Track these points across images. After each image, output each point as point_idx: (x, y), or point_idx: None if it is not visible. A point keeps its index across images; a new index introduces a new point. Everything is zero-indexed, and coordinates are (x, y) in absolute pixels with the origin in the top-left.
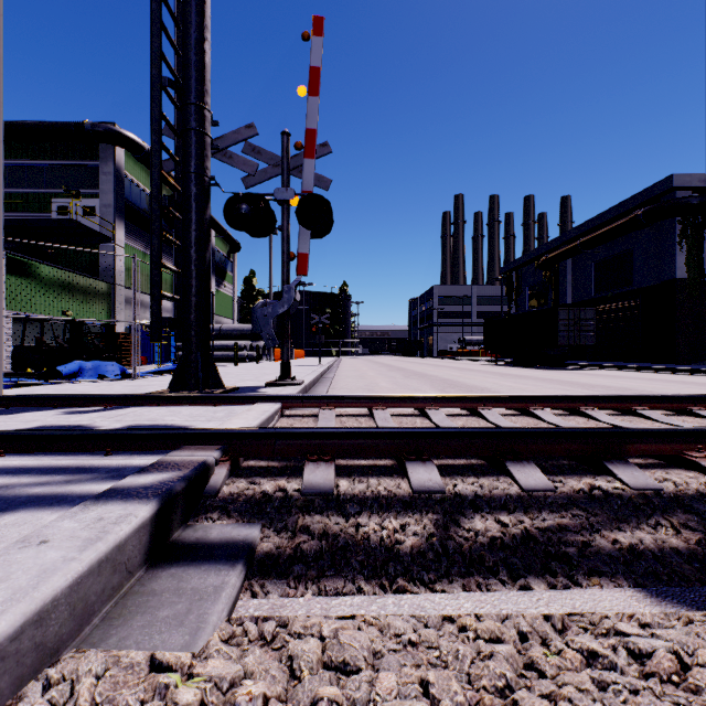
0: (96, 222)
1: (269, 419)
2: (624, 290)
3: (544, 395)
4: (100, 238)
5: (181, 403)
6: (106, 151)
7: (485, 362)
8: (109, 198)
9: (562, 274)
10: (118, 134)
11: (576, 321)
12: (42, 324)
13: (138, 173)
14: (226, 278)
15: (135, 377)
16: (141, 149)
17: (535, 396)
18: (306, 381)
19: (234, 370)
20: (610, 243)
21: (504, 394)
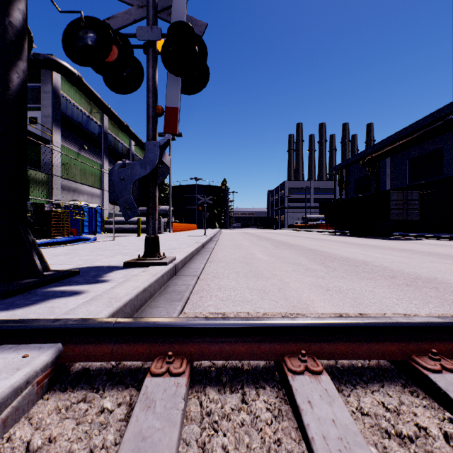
0: (39, 128)
1: None
2: (435, 179)
3: None
4: (42, 140)
5: None
6: (46, 75)
7: (325, 233)
8: (48, 110)
9: (382, 168)
10: (53, 61)
11: (404, 201)
12: None
13: (73, 94)
14: None
15: None
16: (72, 74)
17: None
18: (179, 256)
19: (130, 240)
20: (423, 144)
21: None
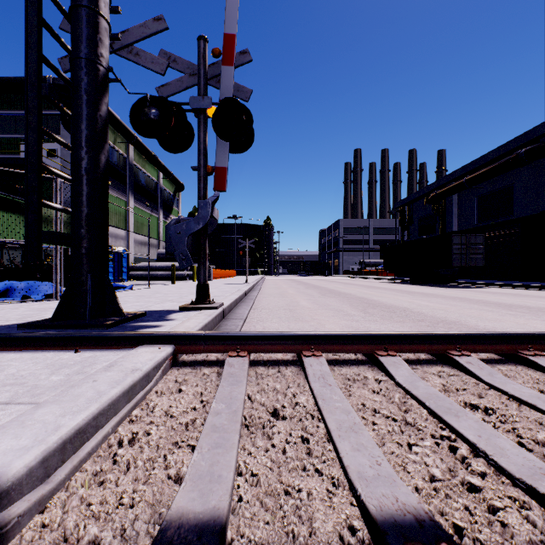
0: (58, 162)
1: (135, 387)
2: (505, 219)
3: (537, 333)
4: None
5: (32, 345)
6: None
7: (384, 280)
8: (69, 141)
9: (448, 207)
10: None
11: (467, 245)
12: (1, 248)
13: None
14: (172, 212)
15: (56, 298)
16: None
17: (525, 335)
18: (226, 302)
19: (167, 288)
20: (492, 180)
21: (482, 332)
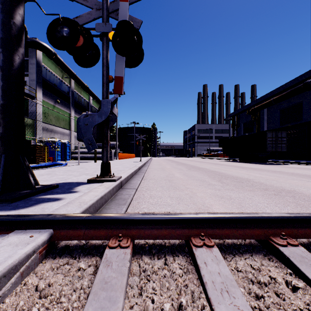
0: (27, 88)
1: None
2: (297, 123)
3: None
4: (29, 97)
5: None
6: (32, 52)
7: (222, 160)
8: (34, 76)
9: (261, 116)
10: (37, 42)
11: (276, 138)
12: None
13: (50, 65)
14: None
15: None
16: (50, 51)
17: None
18: (124, 175)
19: (90, 165)
20: (289, 99)
21: None
